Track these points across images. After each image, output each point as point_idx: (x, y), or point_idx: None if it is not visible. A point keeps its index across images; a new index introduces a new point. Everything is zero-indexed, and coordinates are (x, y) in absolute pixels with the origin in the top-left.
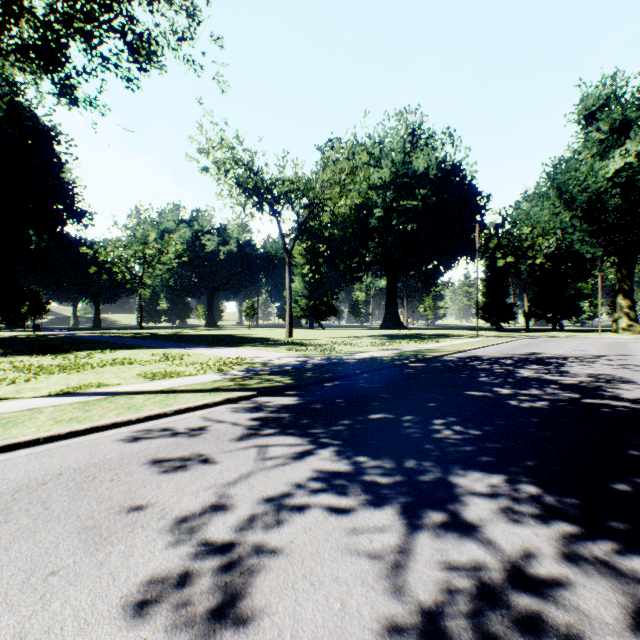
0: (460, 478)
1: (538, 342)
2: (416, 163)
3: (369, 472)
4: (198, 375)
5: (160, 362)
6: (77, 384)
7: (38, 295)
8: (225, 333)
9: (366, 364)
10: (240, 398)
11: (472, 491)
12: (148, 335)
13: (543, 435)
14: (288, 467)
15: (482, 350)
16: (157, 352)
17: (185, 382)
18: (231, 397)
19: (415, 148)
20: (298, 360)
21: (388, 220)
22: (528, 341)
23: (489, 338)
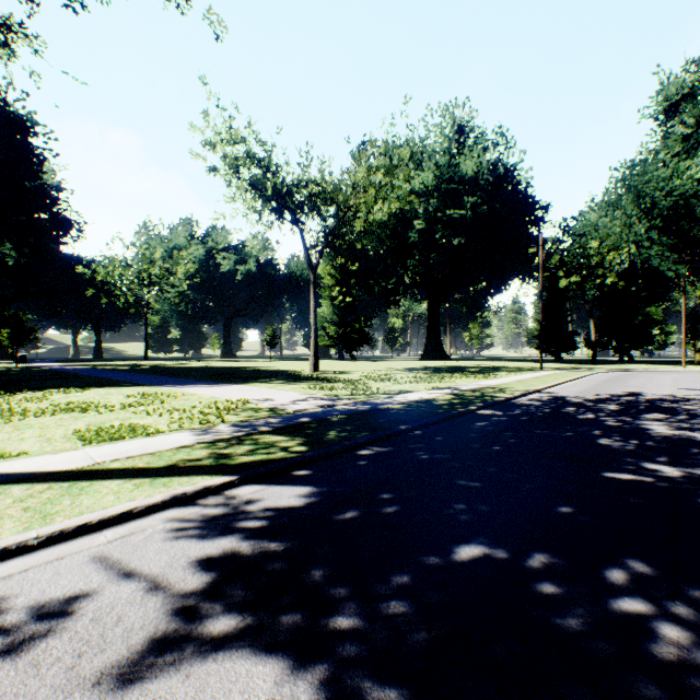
0: None
1: (621, 377)
2: (464, 166)
3: None
4: (161, 434)
5: (129, 408)
6: None
7: (21, 321)
8: (240, 365)
9: (417, 412)
10: (203, 491)
11: None
12: (148, 368)
13: None
14: None
15: (561, 388)
16: (138, 391)
17: (130, 450)
18: (184, 492)
19: (462, 149)
20: (321, 404)
21: (430, 234)
22: (607, 376)
23: (557, 372)
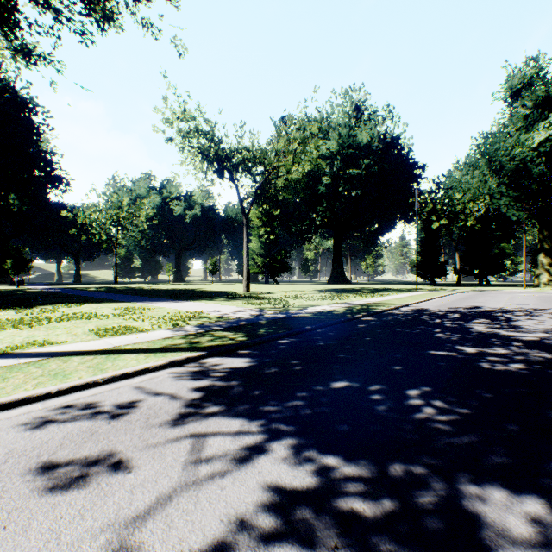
0: (478, 504)
1: (473, 296)
2: (360, 136)
3: (343, 490)
4: (150, 331)
5: (119, 316)
6: (21, 342)
7: (21, 253)
8: (189, 287)
9: (319, 318)
10: (187, 360)
11: (509, 538)
12: (119, 289)
13: (548, 415)
14: (228, 479)
15: (426, 304)
16: (120, 306)
17: (133, 340)
18: (176, 359)
19: (359, 123)
20: (253, 314)
21: (335, 187)
22: (464, 295)
23: (428, 292)
